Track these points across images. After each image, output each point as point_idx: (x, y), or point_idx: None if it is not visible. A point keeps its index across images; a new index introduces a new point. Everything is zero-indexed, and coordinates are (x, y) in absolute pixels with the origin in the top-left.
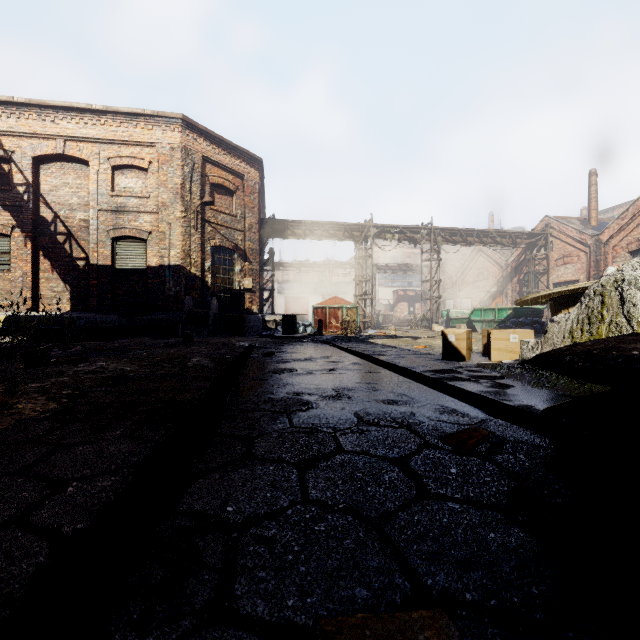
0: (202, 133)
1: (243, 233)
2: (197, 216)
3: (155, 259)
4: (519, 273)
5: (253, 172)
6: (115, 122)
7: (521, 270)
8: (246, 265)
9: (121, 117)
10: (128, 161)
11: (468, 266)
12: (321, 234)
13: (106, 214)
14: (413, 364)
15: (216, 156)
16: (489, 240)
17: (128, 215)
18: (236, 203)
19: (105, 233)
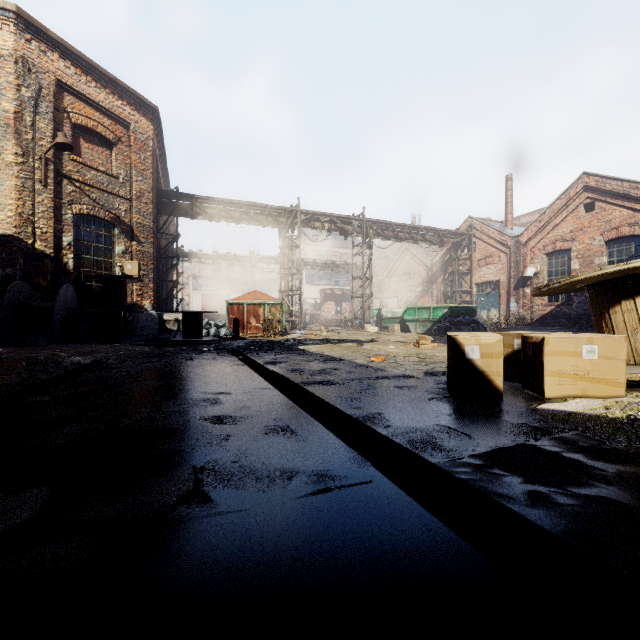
0: (56, 46)
1: (128, 202)
2: (47, 166)
3: None
4: (444, 273)
5: (144, 122)
6: None
7: (446, 270)
8: (133, 245)
9: None
10: None
11: (395, 265)
12: (239, 217)
13: None
14: (413, 418)
15: (82, 86)
16: (419, 237)
17: None
18: (117, 159)
19: None
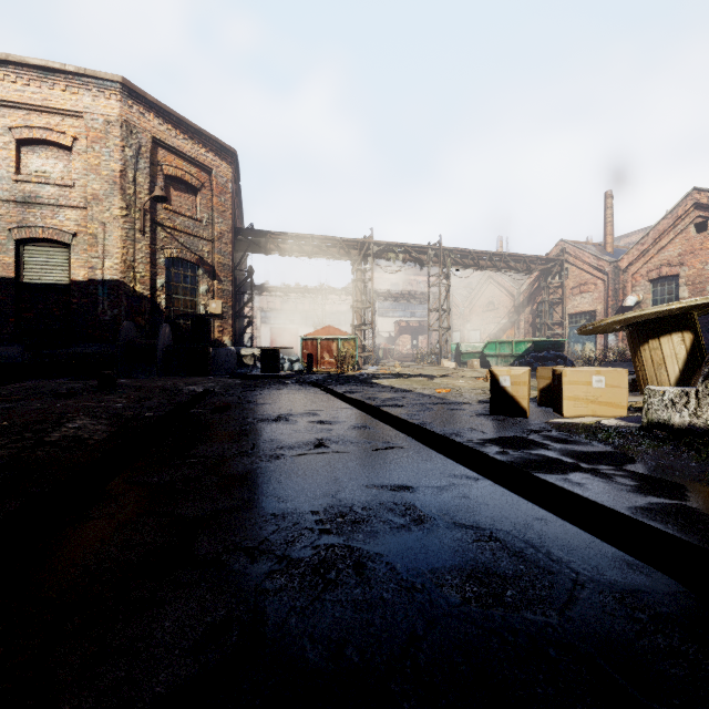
0: (152, 106)
1: (211, 243)
2: (145, 216)
3: (82, 271)
4: (532, 303)
5: (224, 166)
6: (21, 78)
7: (534, 299)
8: (215, 284)
9: (30, 72)
10: (41, 134)
11: (477, 295)
12: (312, 250)
13: (7, 206)
14: (452, 425)
15: (172, 140)
16: (502, 264)
17: (41, 209)
18: (201, 204)
19: (5, 232)
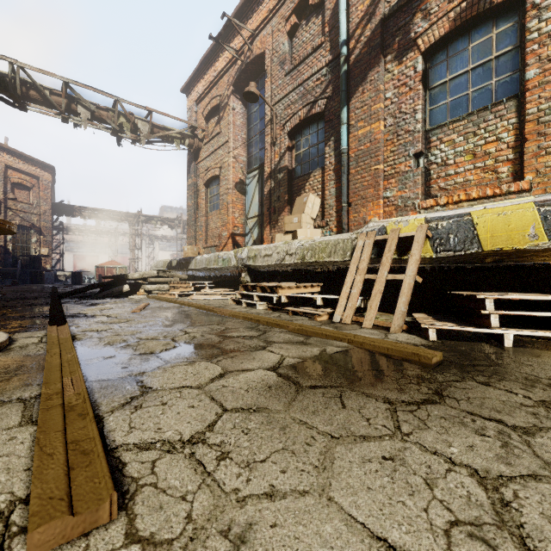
0: (5, 150)
1: (39, 216)
2: (1, 205)
3: None
4: None
5: (47, 175)
6: None
7: None
8: (41, 238)
9: None
10: None
11: None
12: (104, 217)
13: None
14: None
15: (17, 165)
16: None
17: None
18: (33, 196)
19: None
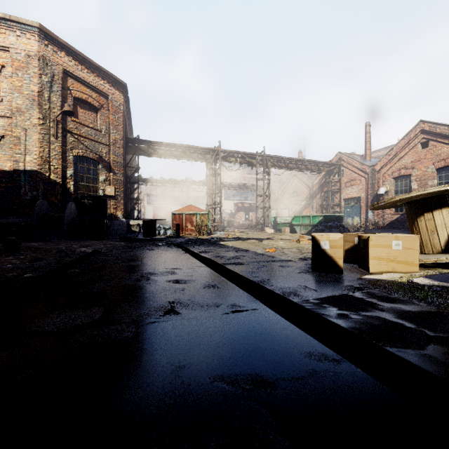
0: (63, 47)
1: (108, 147)
2: (57, 125)
3: (8, 163)
4: (321, 191)
5: (117, 94)
6: None
7: (322, 189)
8: (110, 175)
9: None
10: None
11: (286, 186)
12: (179, 155)
13: None
14: (286, 282)
15: (79, 72)
16: (303, 167)
17: None
18: (100, 119)
19: None
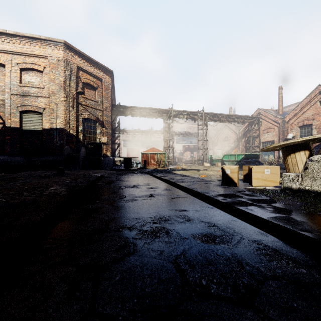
0: (77, 53)
1: (102, 111)
2: (74, 100)
3: (47, 124)
4: (245, 137)
5: (107, 78)
6: (22, 42)
7: (246, 135)
8: (103, 129)
9: (26, 39)
10: (30, 66)
11: (220, 133)
12: (146, 114)
13: (16, 97)
14: (205, 189)
15: (85, 67)
16: (231, 120)
17: (30, 98)
18: (97, 94)
19: (15, 108)
